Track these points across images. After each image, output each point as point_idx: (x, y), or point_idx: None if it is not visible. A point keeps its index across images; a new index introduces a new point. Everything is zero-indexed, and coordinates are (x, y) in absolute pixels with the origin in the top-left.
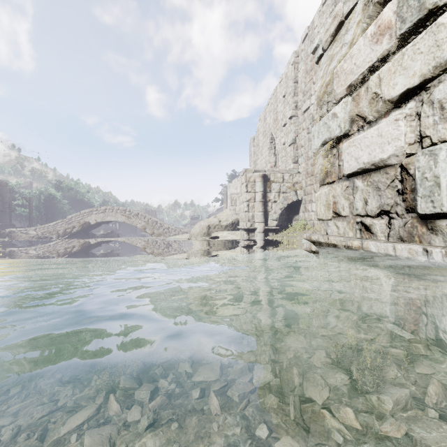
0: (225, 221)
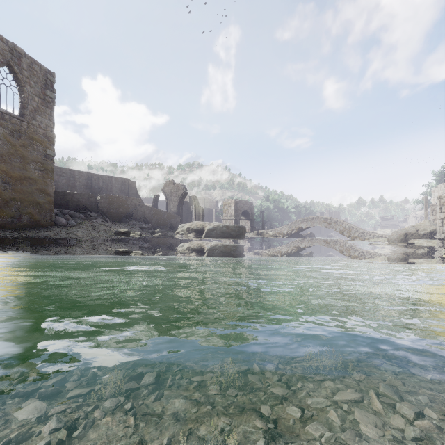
0: (422, 230)
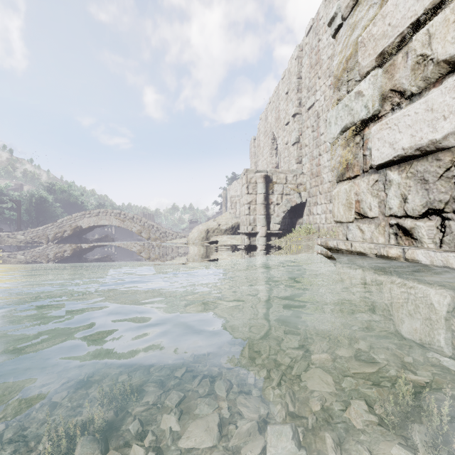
0: (224, 224)
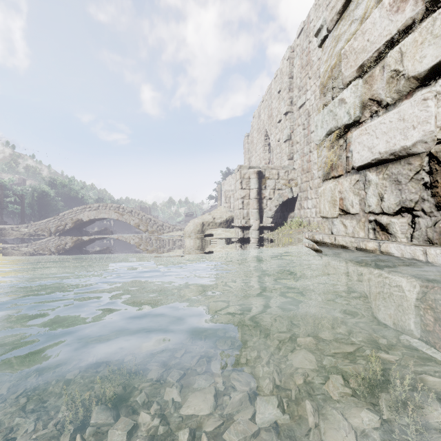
0: (219, 218)
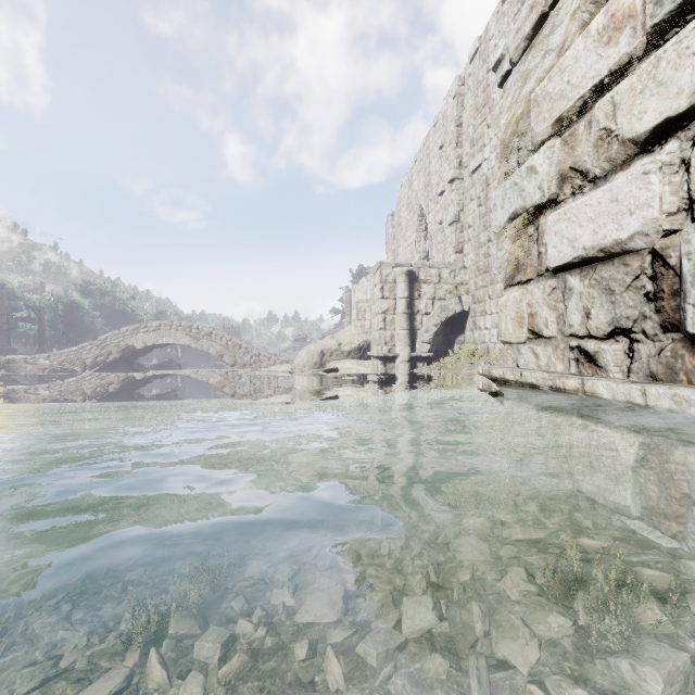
0: (348, 343)
